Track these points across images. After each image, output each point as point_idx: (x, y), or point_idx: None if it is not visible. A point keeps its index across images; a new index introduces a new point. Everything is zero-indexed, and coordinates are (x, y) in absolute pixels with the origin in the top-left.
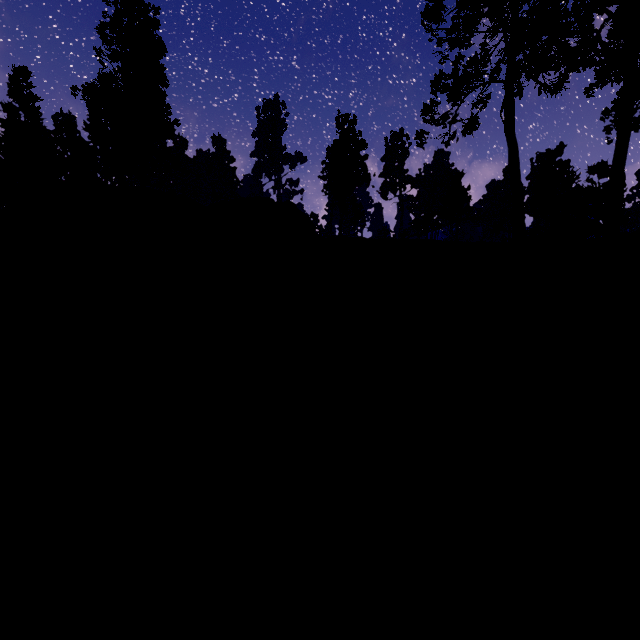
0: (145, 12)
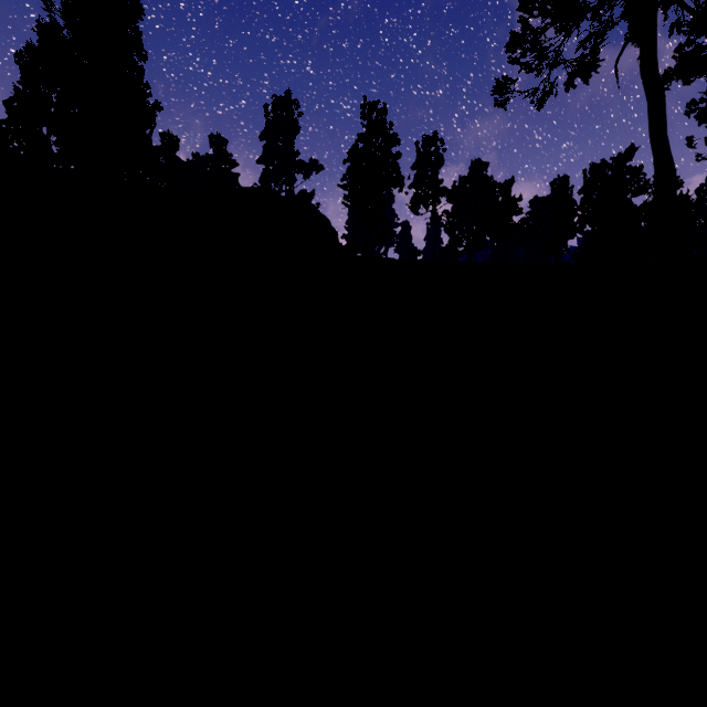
0: None
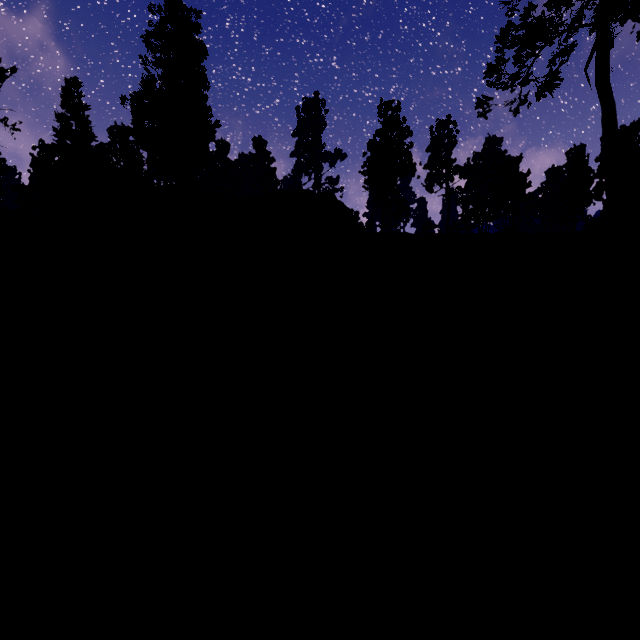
0: (187, 17)
